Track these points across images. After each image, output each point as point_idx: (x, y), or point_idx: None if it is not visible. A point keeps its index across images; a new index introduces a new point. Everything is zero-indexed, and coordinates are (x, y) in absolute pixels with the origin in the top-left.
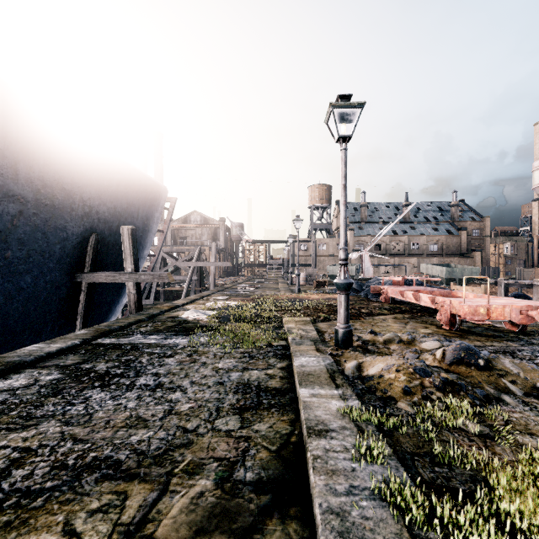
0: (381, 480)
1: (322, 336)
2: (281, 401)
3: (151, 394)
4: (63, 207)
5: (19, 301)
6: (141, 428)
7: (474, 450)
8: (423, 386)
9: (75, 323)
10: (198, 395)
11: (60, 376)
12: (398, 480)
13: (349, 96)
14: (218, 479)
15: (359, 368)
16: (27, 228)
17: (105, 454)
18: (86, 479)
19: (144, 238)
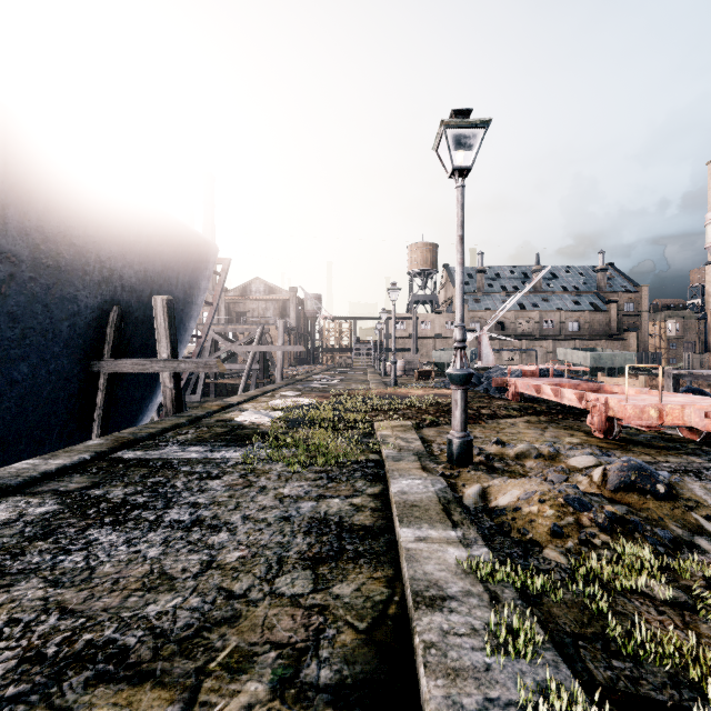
0: (534, 687)
1: (430, 447)
2: (373, 547)
3: (184, 536)
4: (72, 270)
5: (12, 399)
6: (164, 591)
7: (671, 631)
8: (580, 524)
9: (91, 429)
10: (252, 537)
11: (56, 507)
12: (563, 692)
13: (468, 111)
14: (276, 681)
15: (483, 495)
16: (21, 298)
17: (106, 636)
18: (70, 681)
19: (186, 313)
